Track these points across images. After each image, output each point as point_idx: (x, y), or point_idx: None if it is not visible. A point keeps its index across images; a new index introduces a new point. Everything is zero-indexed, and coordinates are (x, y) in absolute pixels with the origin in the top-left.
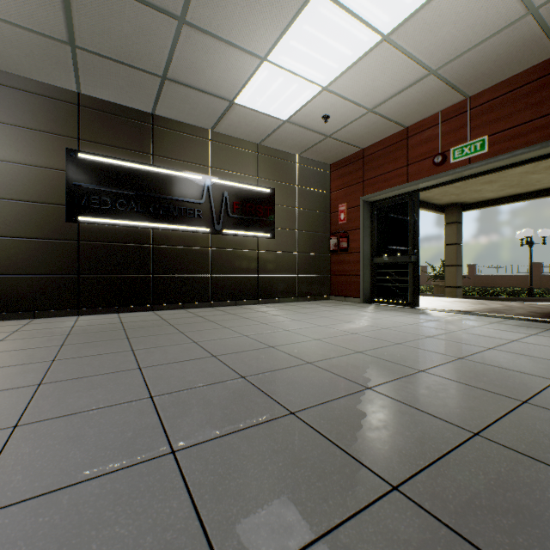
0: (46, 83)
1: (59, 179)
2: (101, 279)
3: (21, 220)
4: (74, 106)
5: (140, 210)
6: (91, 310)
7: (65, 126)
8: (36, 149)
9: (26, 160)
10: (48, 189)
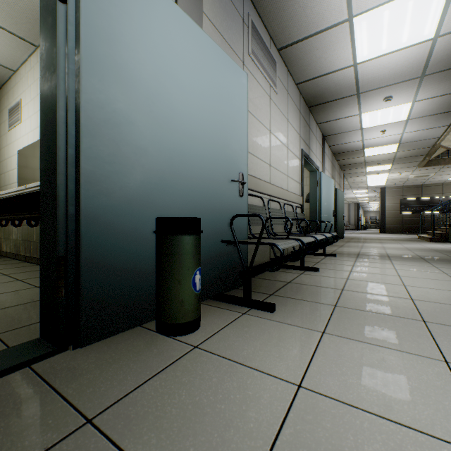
0: (395, 186)
1: (397, 205)
2: (407, 226)
3: (390, 214)
4: (400, 189)
5: (417, 209)
6: (404, 233)
7: (399, 194)
8: (393, 200)
9: (391, 203)
10: (395, 208)
